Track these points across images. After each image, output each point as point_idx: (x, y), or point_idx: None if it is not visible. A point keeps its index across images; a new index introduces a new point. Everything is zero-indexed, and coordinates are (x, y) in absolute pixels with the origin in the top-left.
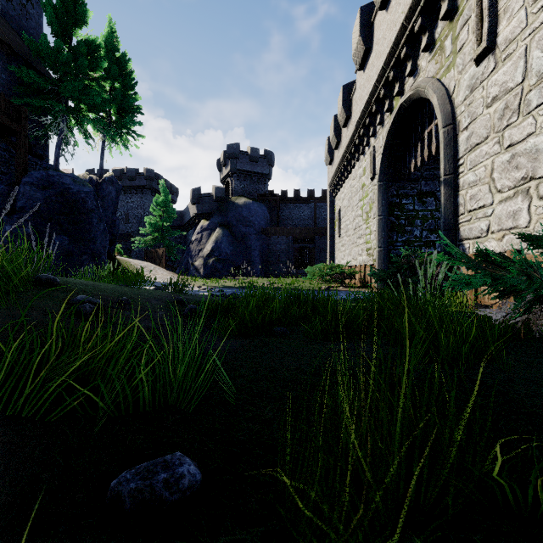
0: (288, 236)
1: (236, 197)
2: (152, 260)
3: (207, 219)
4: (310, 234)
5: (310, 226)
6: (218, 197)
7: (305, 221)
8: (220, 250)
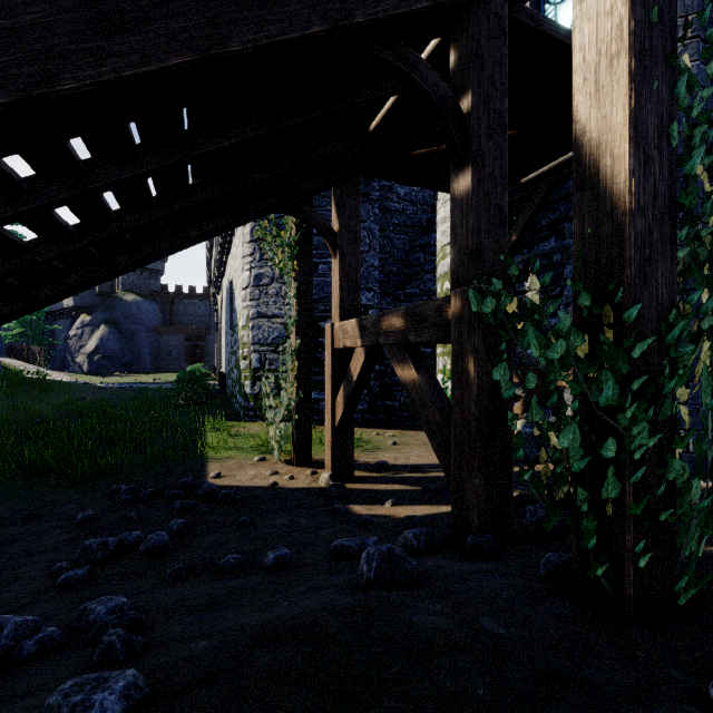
0: (180, 334)
1: (123, 292)
2: (22, 358)
3: (89, 313)
4: (201, 333)
5: (207, 322)
6: (102, 292)
7: (201, 317)
8: (106, 348)
